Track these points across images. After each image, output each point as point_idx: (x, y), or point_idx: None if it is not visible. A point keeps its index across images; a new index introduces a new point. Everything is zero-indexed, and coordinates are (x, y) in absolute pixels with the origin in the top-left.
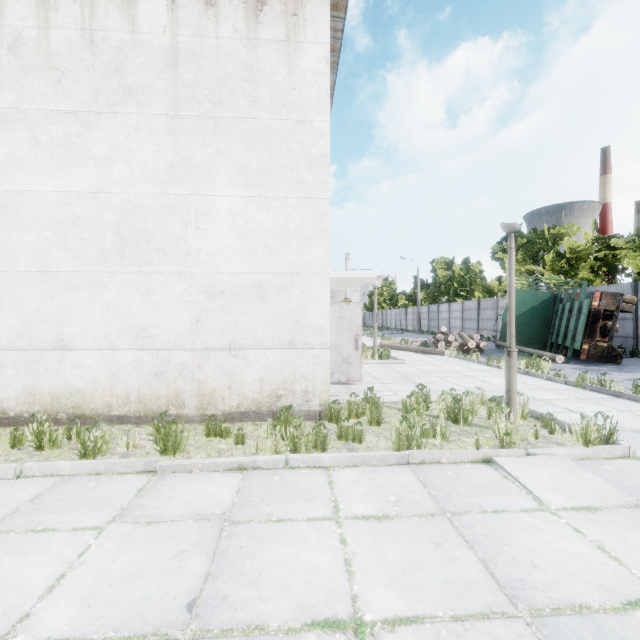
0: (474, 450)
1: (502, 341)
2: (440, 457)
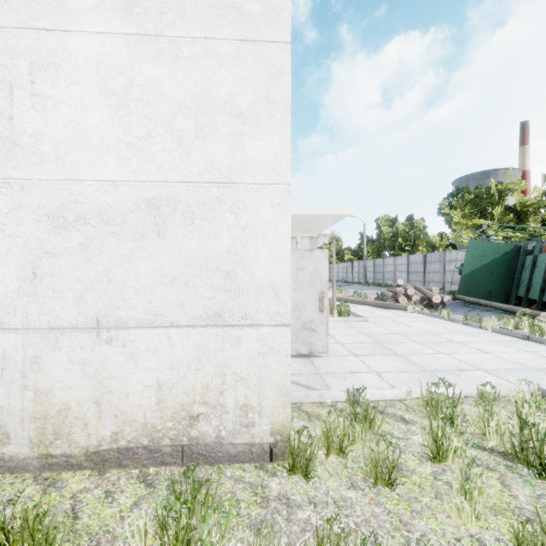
0: None
1: (461, 294)
2: None
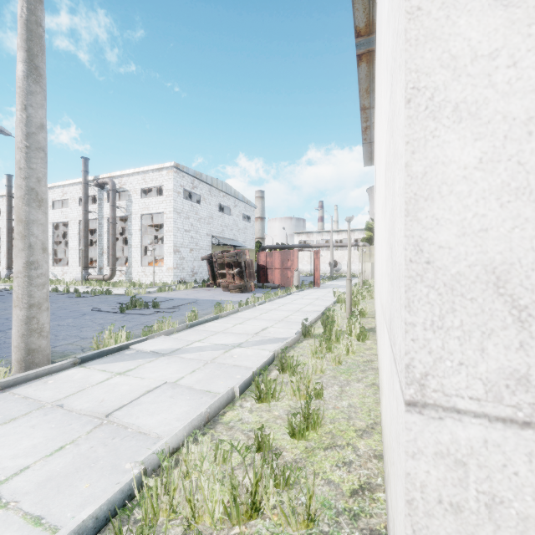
0: None
1: None
2: None
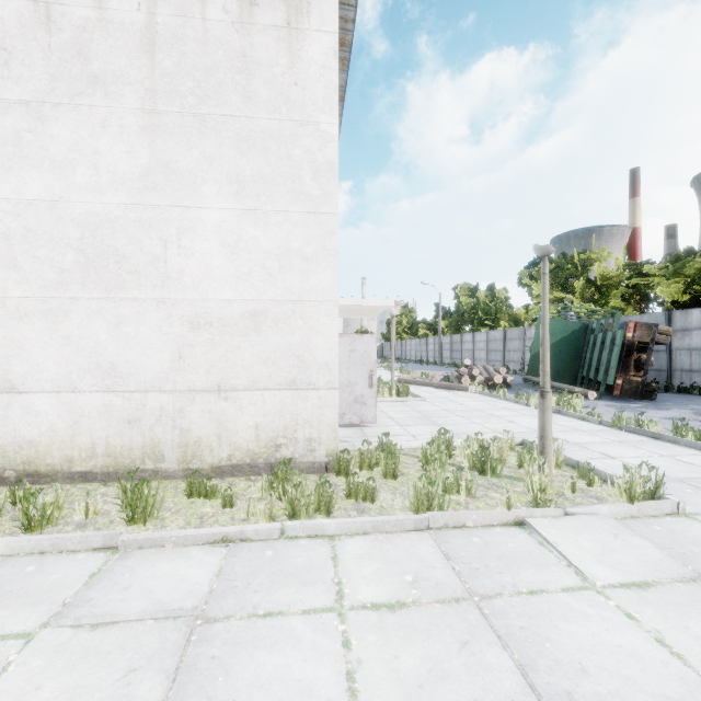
0: (505, 510)
1: (530, 375)
2: (465, 520)
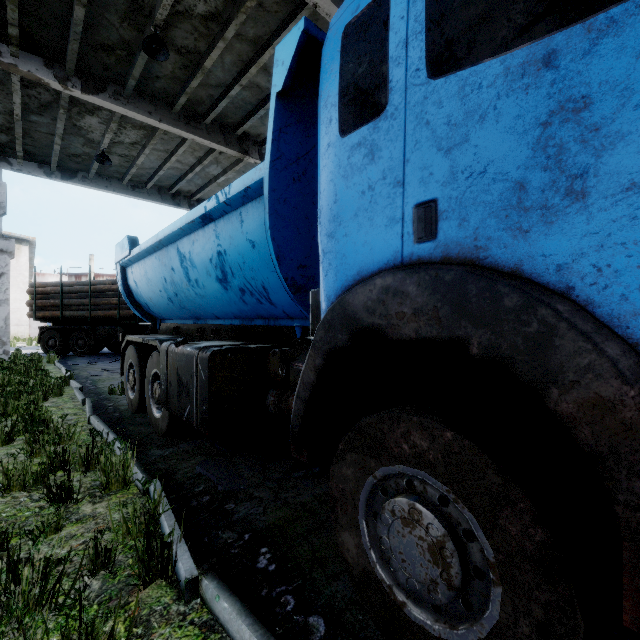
0: None
1: None
2: None
